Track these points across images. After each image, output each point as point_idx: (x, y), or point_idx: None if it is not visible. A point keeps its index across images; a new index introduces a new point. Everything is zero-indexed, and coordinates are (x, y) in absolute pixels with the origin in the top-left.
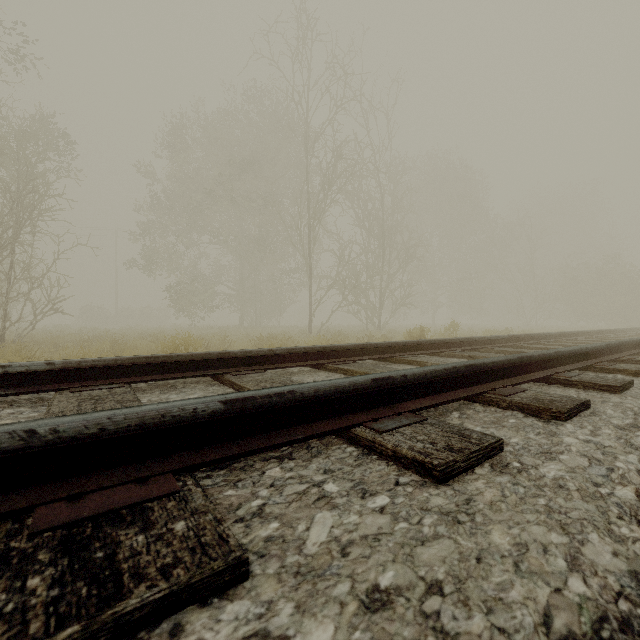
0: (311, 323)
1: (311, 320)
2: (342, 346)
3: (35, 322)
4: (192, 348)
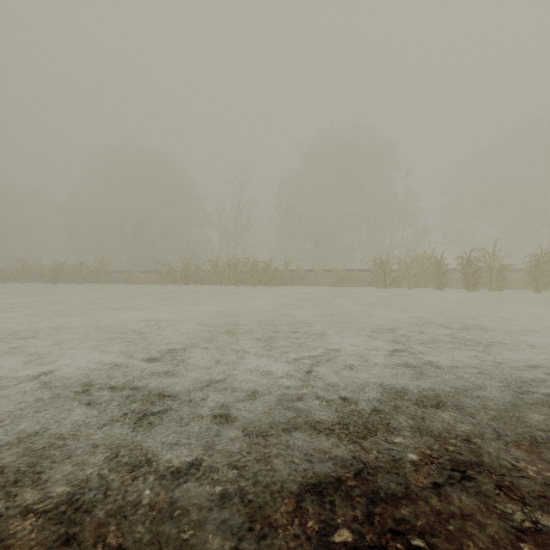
0: None
1: None
2: None
3: None
4: None
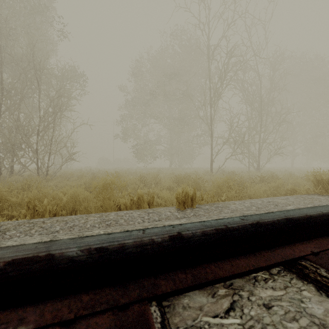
0: (212, 166)
1: (212, 164)
2: (323, 215)
3: (62, 165)
4: (133, 183)
